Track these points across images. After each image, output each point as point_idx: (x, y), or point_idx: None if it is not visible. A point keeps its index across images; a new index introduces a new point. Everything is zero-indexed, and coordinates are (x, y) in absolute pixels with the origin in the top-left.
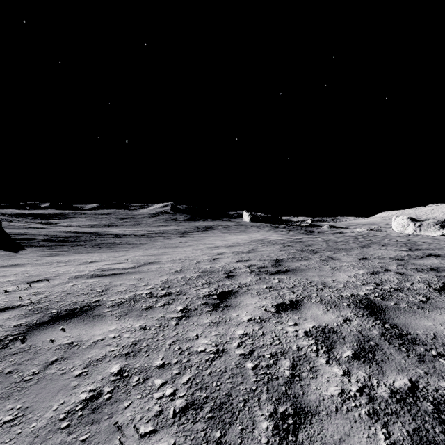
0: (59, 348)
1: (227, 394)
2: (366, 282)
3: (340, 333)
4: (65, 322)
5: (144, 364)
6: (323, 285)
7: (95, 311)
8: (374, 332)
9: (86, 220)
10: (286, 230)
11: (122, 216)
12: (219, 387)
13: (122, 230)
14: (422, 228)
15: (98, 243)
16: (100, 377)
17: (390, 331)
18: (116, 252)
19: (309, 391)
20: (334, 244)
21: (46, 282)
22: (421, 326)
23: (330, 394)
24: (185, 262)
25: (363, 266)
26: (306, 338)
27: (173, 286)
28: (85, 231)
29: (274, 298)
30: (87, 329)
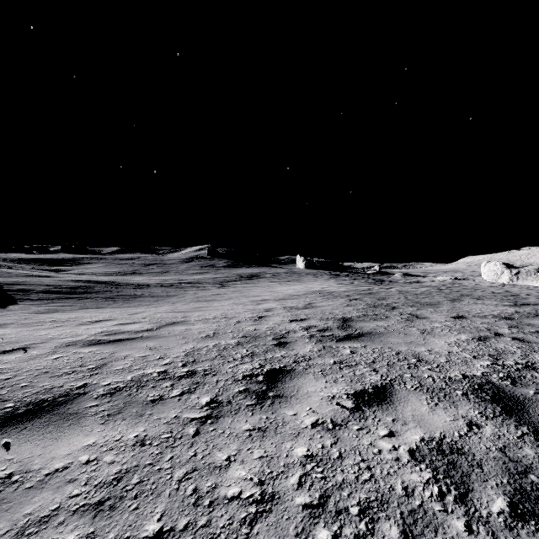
0: None
1: None
2: (476, 354)
3: (470, 454)
4: (16, 428)
5: (124, 533)
6: (416, 358)
7: (73, 405)
8: (527, 451)
9: (104, 267)
10: (350, 279)
11: (148, 262)
12: None
13: (147, 279)
14: (520, 276)
15: (113, 295)
16: None
17: None
18: (134, 306)
19: None
20: (415, 297)
21: (21, 353)
22: None
23: None
24: (221, 322)
25: (464, 328)
26: (415, 467)
27: (200, 360)
28: (100, 280)
29: (348, 382)
30: (46, 445)
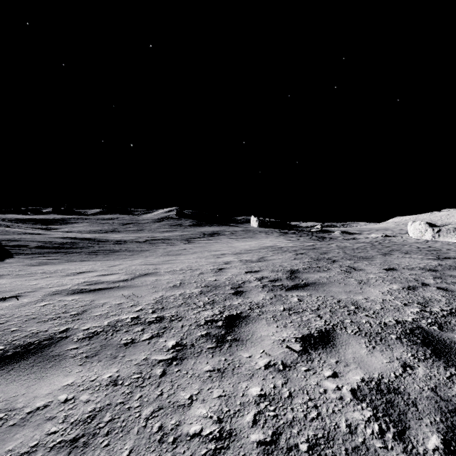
0: None
1: None
2: (407, 302)
3: (406, 393)
4: (4, 369)
5: None
6: (355, 306)
7: (56, 348)
8: None
9: (88, 226)
10: (296, 236)
11: (125, 221)
12: None
13: (125, 236)
14: (441, 234)
15: (95, 249)
16: None
17: None
18: (113, 260)
19: None
20: (352, 251)
21: (14, 301)
22: None
23: None
24: (186, 273)
25: (395, 279)
26: (357, 405)
27: (168, 307)
28: (85, 237)
29: (296, 326)
30: (30, 385)
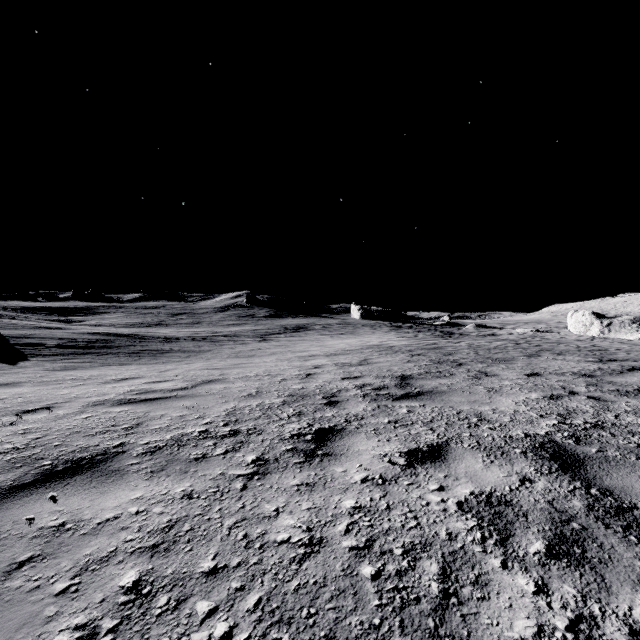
0: (39, 534)
1: (327, 636)
2: (544, 413)
3: (518, 505)
4: (59, 483)
5: (181, 569)
6: (478, 418)
7: (113, 463)
8: (575, 503)
9: (124, 317)
10: (414, 331)
11: (175, 311)
12: (313, 620)
13: (175, 331)
14: (612, 328)
15: (138, 350)
16: (99, 596)
17: (601, 501)
18: (163, 363)
19: (479, 628)
20: (486, 352)
21: (46, 412)
22: None
23: (519, 637)
24: (264, 380)
25: (536, 387)
26: (461, 516)
27: (243, 420)
28: (121, 332)
29: (402, 440)
30: (93, 498)
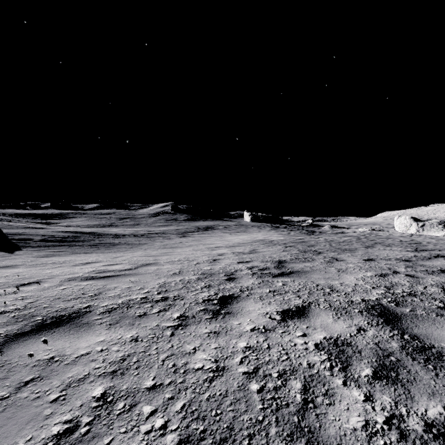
0: (37, 364)
1: (228, 427)
2: (375, 286)
3: (355, 346)
4: (48, 332)
5: (132, 386)
6: (330, 289)
7: (84, 318)
8: (393, 344)
9: (86, 220)
10: (287, 230)
11: (122, 216)
12: (219, 417)
13: (122, 230)
14: (425, 228)
15: (96, 243)
16: (79, 402)
17: (411, 343)
18: (114, 252)
19: (327, 422)
20: (337, 244)
21: (36, 285)
22: (444, 337)
23: (352, 427)
24: (184, 263)
25: (371, 268)
26: (317, 353)
27: (170, 290)
28: (85, 231)
29: (279, 304)
30: (72, 341)
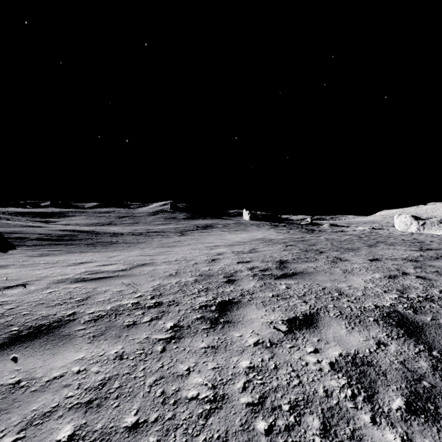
0: None
1: None
2: (386, 289)
3: (377, 366)
4: (21, 346)
5: (109, 424)
6: (338, 292)
7: (65, 329)
8: (422, 363)
9: (85, 219)
10: (287, 229)
11: (121, 215)
12: None
13: (121, 228)
14: (426, 226)
15: (94, 241)
16: None
17: None
18: (111, 251)
19: None
20: (339, 243)
21: (21, 288)
22: None
23: None
24: (181, 263)
25: (378, 269)
26: (334, 375)
27: (165, 294)
28: (83, 229)
29: (283, 310)
30: (45, 359)
